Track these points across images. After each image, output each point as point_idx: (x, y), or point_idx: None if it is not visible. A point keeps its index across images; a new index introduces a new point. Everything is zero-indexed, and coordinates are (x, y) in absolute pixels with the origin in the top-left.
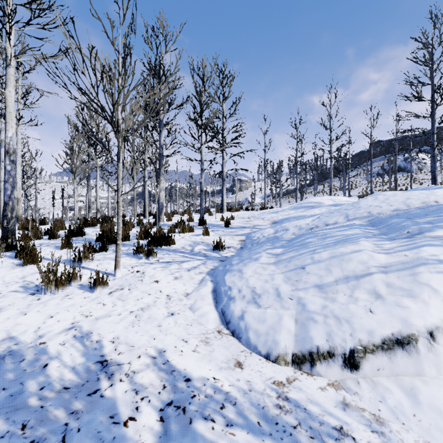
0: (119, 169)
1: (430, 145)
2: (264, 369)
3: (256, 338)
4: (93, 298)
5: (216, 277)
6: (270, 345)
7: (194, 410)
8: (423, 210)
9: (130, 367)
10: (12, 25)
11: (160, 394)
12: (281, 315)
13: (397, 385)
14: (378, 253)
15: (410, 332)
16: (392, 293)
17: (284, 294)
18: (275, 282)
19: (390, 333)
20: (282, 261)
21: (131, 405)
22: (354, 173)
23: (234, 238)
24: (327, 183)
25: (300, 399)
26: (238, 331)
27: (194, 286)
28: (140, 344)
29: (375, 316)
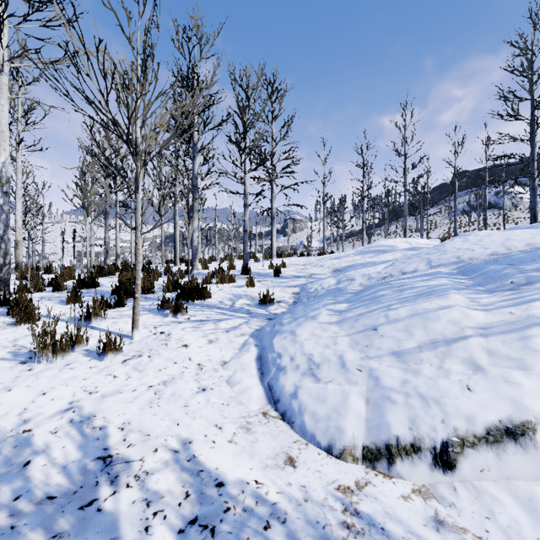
0: (137, 202)
1: (530, 174)
2: (324, 469)
3: (314, 424)
4: (102, 368)
5: (262, 340)
6: (333, 434)
7: (226, 531)
8: (529, 253)
9: (142, 465)
10: (3, 20)
11: (181, 506)
12: (347, 392)
13: (510, 493)
14: (474, 310)
15: (524, 419)
16: (497, 364)
17: (350, 364)
18: (338, 347)
19: (496, 419)
20: (347, 320)
21: (138, 523)
22: (434, 210)
23: (285, 290)
24: (400, 223)
25: (374, 513)
26: (290, 414)
27: (234, 351)
28: (158, 432)
29: (475, 396)
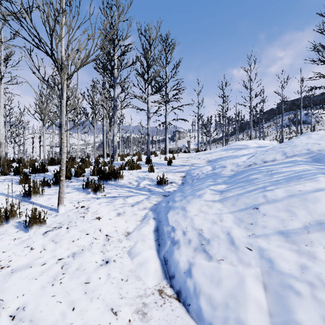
0: (62, 106)
1: None
2: None
3: (211, 312)
4: (24, 240)
5: (158, 213)
6: None
7: None
8: None
9: None
10: None
11: None
12: (242, 275)
13: None
14: None
15: None
16: None
17: (238, 241)
18: (224, 223)
19: None
20: (228, 199)
21: None
22: (266, 125)
23: (175, 174)
24: (244, 133)
25: None
26: (185, 294)
27: (136, 223)
28: (49, 321)
29: None
